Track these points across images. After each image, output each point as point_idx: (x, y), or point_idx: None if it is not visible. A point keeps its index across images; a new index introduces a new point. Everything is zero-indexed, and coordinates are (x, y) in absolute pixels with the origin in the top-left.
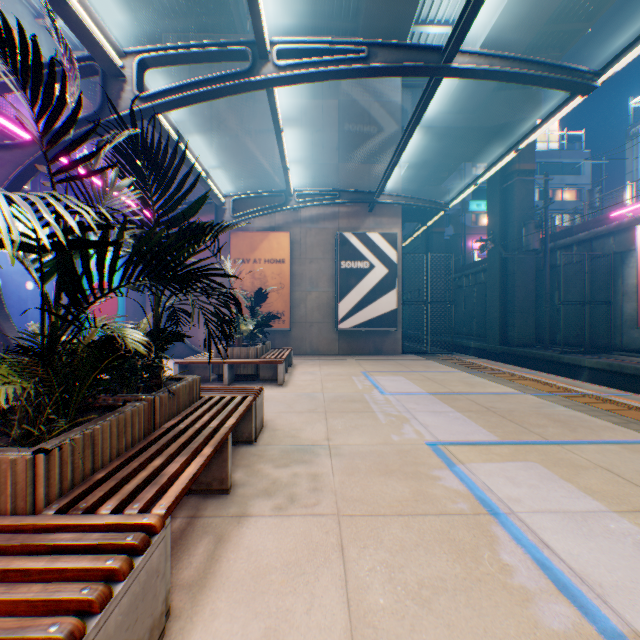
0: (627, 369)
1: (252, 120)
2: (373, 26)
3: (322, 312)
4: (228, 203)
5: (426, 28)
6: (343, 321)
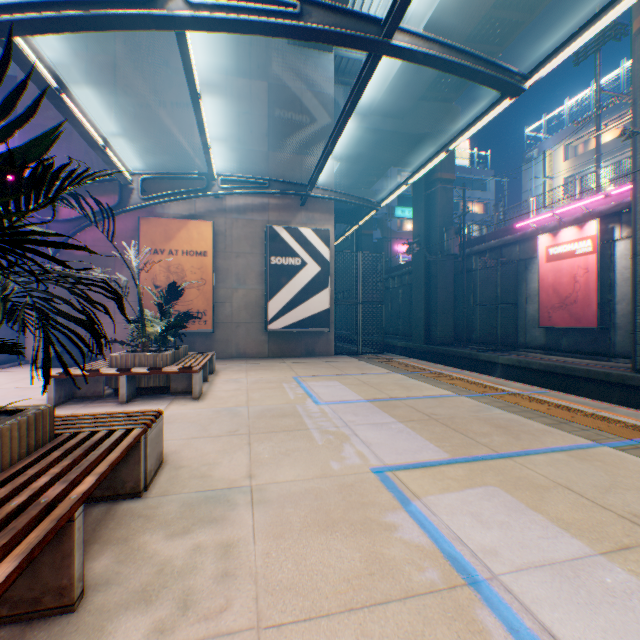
0: (533, 365)
1: (168, 90)
2: None
3: (250, 311)
4: (136, 182)
5: None
6: (273, 321)
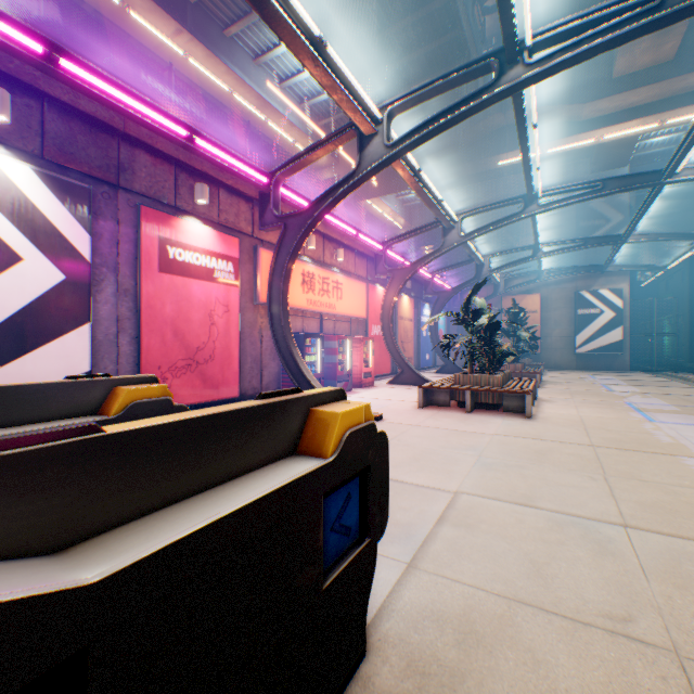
0: None
1: (512, 226)
2: (600, 161)
3: (562, 342)
4: (500, 281)
5: (649, 140)
6: (578, 348)
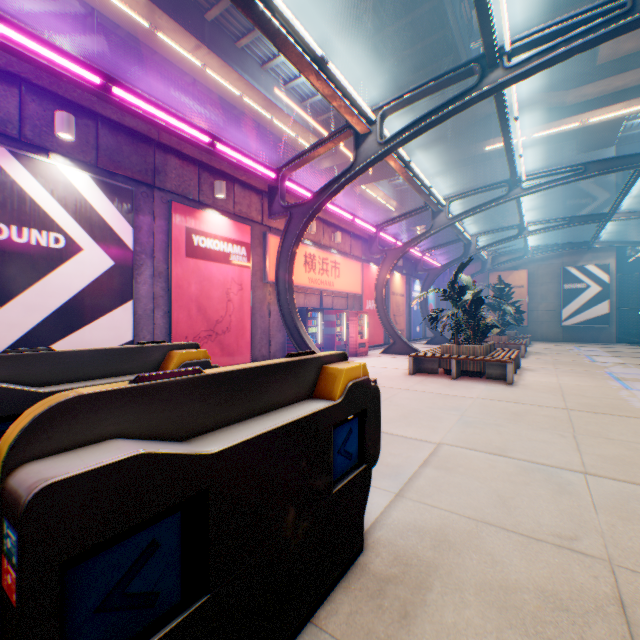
0: None
1: (499, 207)
2: (586, 142)
3: (548, 315)
4: (487, 258)
5: (635, 121)
6: (564, 321)
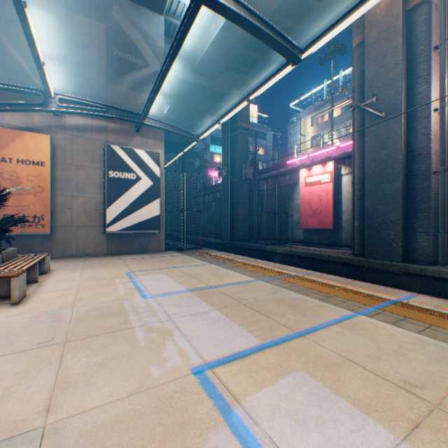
0: (299, 253)
1: (2, 7)
2: None
3: (90, 216)
4: None
5: None
6: (112, 225)
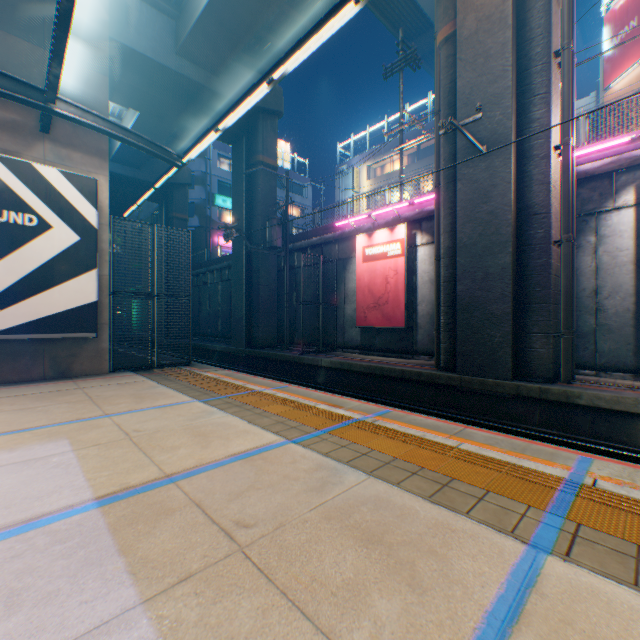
0: (356, 367)
1: None
2: None
3: None
4: None
5: None
6: None
